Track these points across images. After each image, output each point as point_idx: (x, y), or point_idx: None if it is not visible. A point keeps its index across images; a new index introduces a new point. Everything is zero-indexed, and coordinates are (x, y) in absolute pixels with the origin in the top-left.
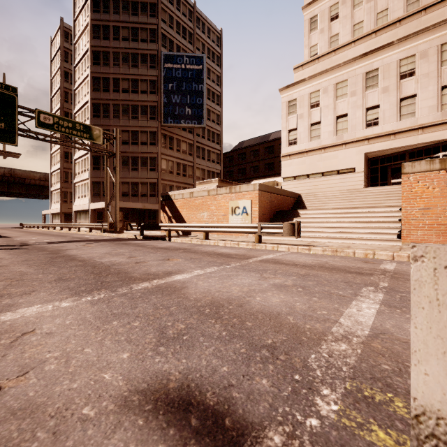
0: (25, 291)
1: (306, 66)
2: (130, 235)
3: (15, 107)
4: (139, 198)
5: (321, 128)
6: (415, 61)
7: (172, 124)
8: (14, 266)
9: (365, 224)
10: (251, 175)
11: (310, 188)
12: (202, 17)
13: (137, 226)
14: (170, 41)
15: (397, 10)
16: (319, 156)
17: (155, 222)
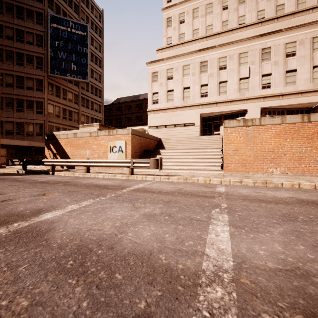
0: None
1: (165, 50)
2: (11, 169)
3: None
4: (24, 137)
5: (174, 94)
6: (226, 60)
7: (58, 76)
8: None
9: (202, 160)
10: (126, 123)
11: (167, 134)
12: None
13: (19, 162)
14: (56, 5)
15: (217, 27)
16: (173, 113)
17: (42, 158)
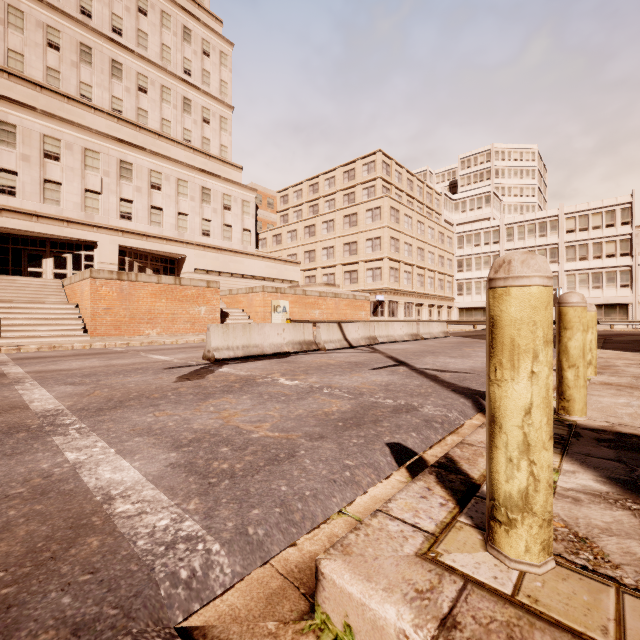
0: None
1: None
2: None
3: None
4: None
5: None
6: (61, 147)
7: None
8: None
9: (47, 321)
10: None
11: None
12: None
13: None
14: None
15: (36, 69)
16: None
17: None
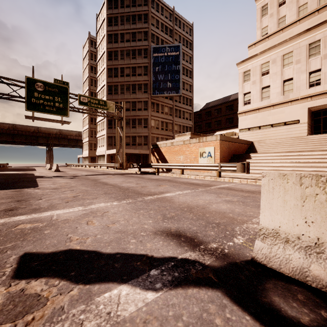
0: (93, 197)
1: (258, 43)
2: (132, 171)
3: (67, 94)
4: (136, 146)
5: (270, 90)
6: None
7: (158, 95)
8: (79, 186)
9: (303, 164)
10: (215, 127)
11: (261, 136)
12: (179, 16)
13: (137, 165)
14: (156, 38)
15: None
16: (269, 112)
17: (147, 162)
